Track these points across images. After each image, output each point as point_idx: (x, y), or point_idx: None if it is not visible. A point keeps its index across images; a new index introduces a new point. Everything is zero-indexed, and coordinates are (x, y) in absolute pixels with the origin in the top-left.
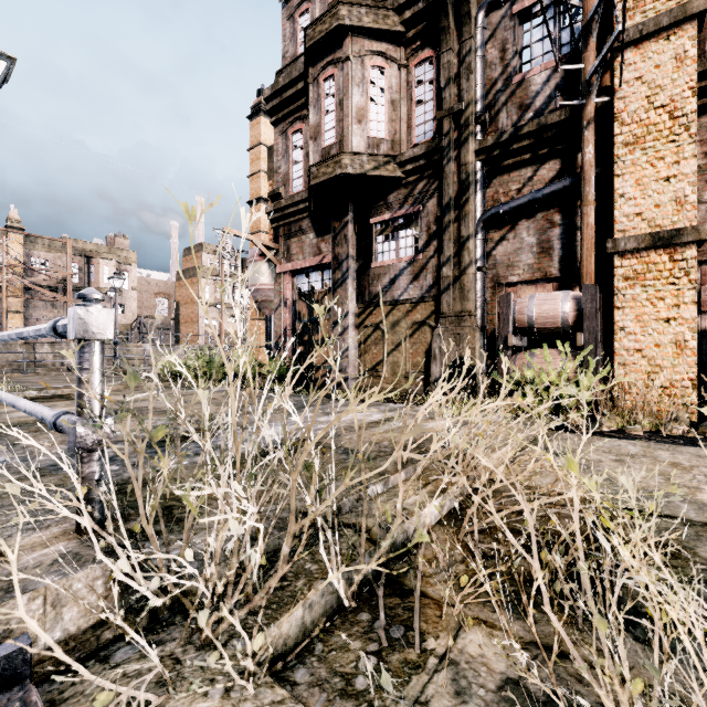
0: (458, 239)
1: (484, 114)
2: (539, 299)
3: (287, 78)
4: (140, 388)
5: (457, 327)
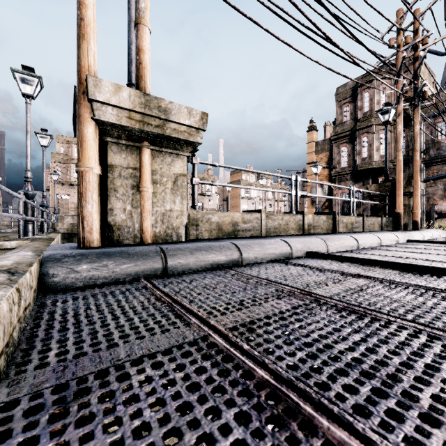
0: None
1: (424, 151)
2: (444, 205)
3: (342, 131)
4: None
5: None
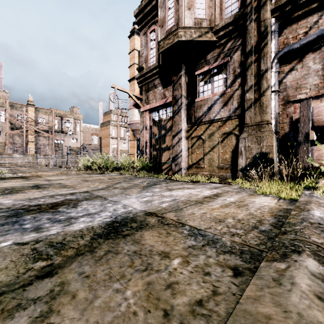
0: (258, 73)
1: None
2: None
3: (146, 0)
4: (69, 173)
5: (258, 132)
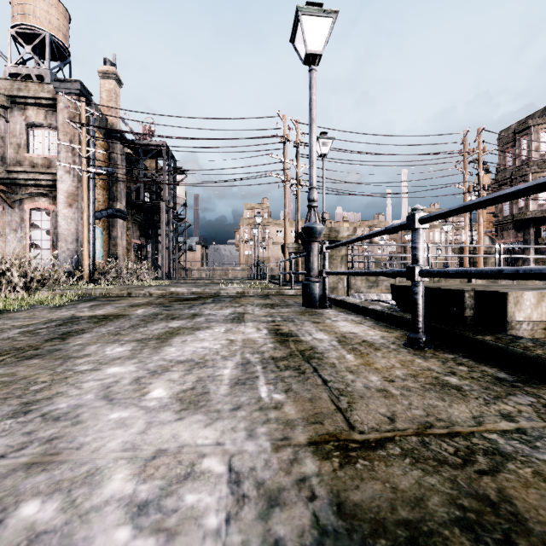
0: None
1: None
2: None
3: (502, 179)
4: None
5: None
